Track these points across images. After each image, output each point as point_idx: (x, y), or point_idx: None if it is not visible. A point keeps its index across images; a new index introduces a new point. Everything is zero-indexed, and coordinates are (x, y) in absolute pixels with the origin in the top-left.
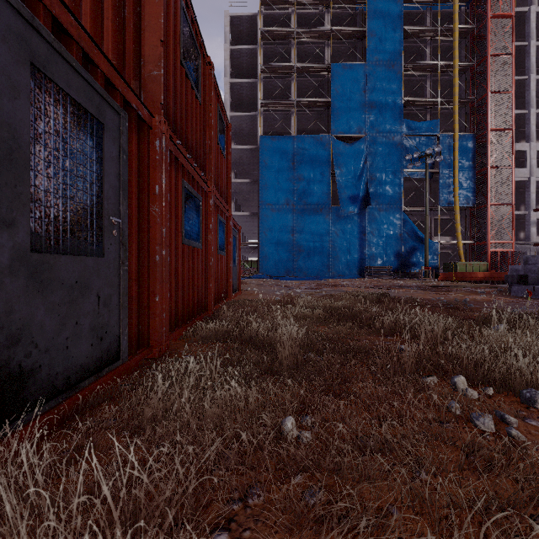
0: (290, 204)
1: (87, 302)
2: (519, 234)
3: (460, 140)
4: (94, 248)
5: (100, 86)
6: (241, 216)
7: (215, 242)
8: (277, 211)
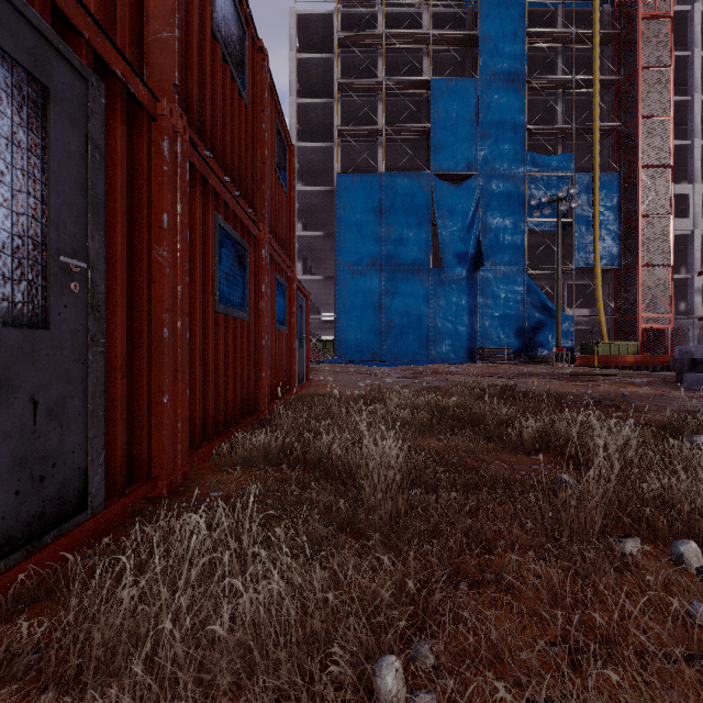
0: (376, 264)
1: (4, 414)
2: (678, 305)
3: (602, 180)
4: (25, 313)
5: (38, 15)
6: (311, 280)
7: (270, 311)
8: (360, 274)
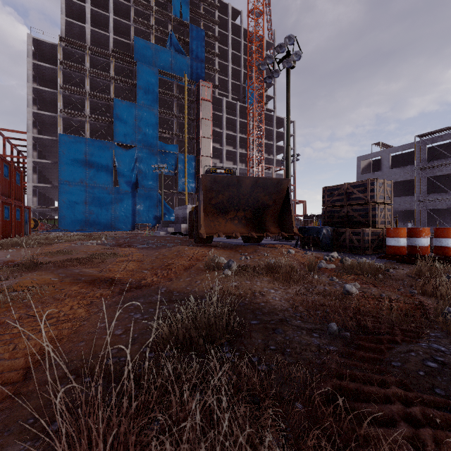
0: (83, 182)
1: None
2: None
3: (189, 158)
4: None
5: None
6: (43, 186)
7: (15, 217)
8: (73, 186)
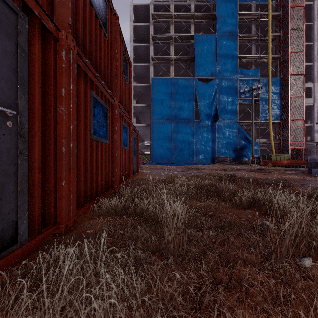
0: (170, 119)
1: None
2: (307, 138)
3: (272, 81)
4: None
5: None
6: (140, 126)
7: (120, 140)
8: (162, 123)
